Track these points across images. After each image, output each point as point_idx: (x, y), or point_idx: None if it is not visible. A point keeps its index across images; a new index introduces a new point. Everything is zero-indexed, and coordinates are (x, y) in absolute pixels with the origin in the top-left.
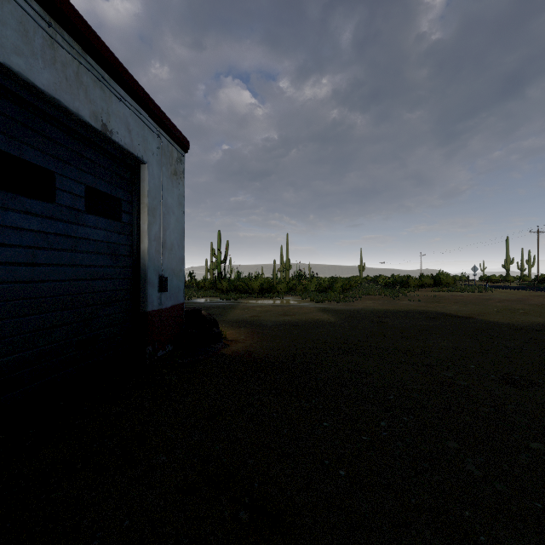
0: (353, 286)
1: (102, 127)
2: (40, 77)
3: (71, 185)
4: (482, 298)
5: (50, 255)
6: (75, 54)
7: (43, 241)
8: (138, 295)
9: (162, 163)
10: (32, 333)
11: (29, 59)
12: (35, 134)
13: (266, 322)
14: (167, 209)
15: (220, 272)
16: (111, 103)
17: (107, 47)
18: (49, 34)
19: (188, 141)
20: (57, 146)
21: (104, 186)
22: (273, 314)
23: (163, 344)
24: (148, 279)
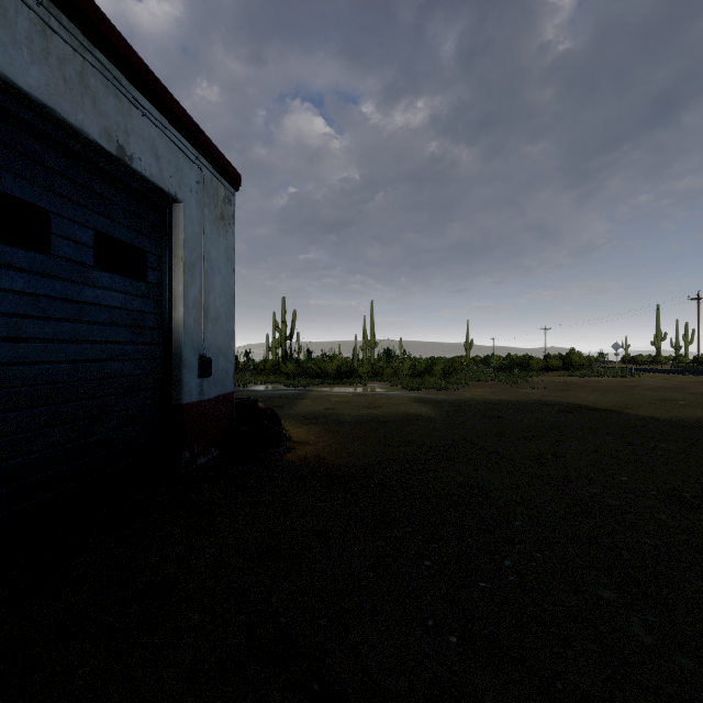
0: (458, 369)
1: (118, 150)
2: (25, 75)
3: (73, 229)
4: (627, 385)
5: (42, 327)
6: (78, 46)
7: (32, 307)
8: (170, 381)
9: (203, 203)
10: (16, 436)
11: (8, 48)
12: (19, 156)
13: (345, 417)
14: (210, 266)
15: (284, 350)
16: (132, 118)
17: (125, 39)
18: (39, 15)
19: (240, 175)
20: (53, 175)
21: (121, 233)
22: (354, 406)
23: (204, 448)
24: (184, 360)
